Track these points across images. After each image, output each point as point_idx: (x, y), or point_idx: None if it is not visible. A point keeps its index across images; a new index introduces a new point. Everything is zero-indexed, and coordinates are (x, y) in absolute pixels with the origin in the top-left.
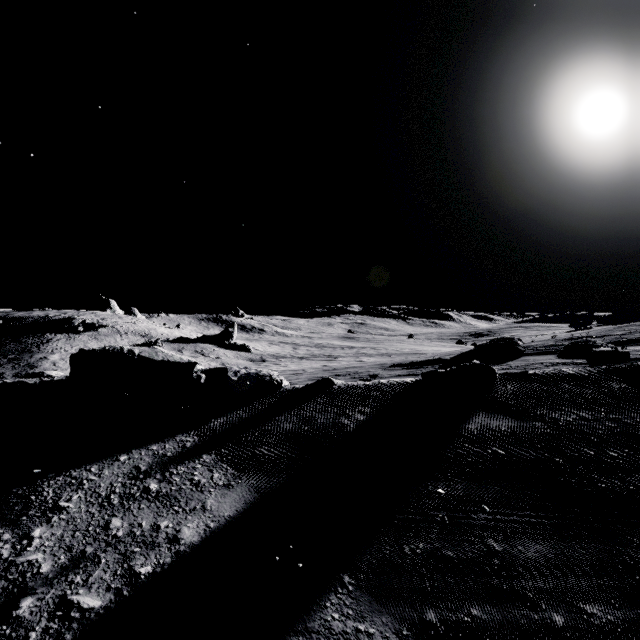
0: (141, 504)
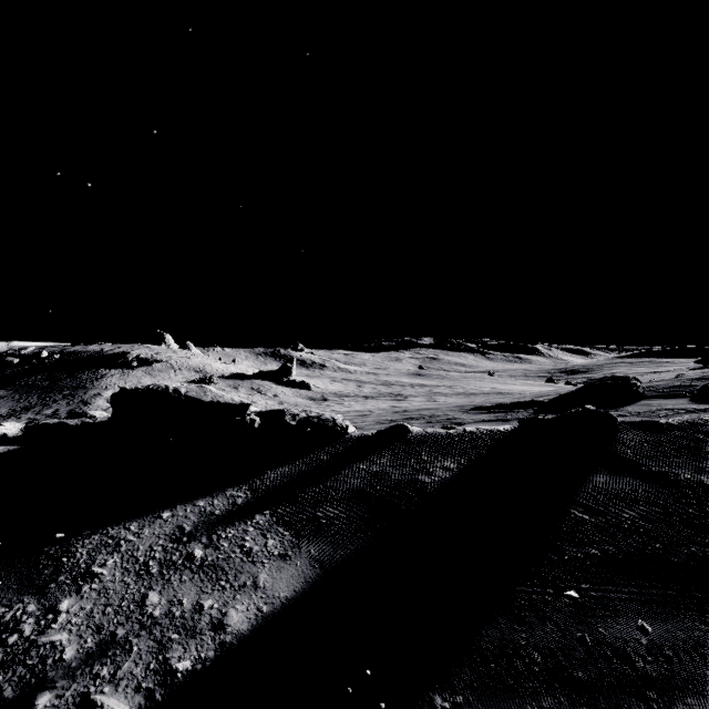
0: (183, 575)
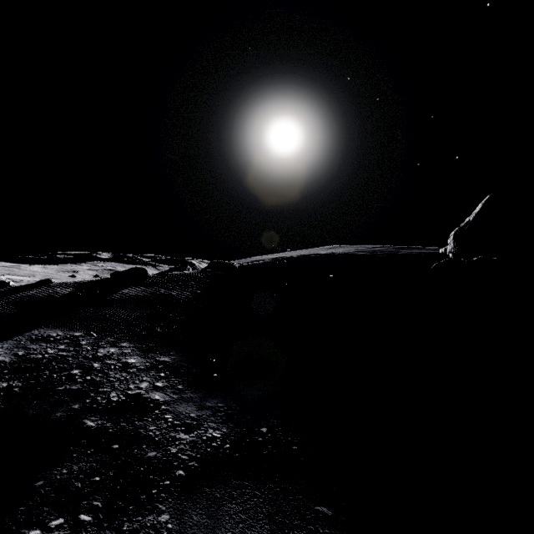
0: None
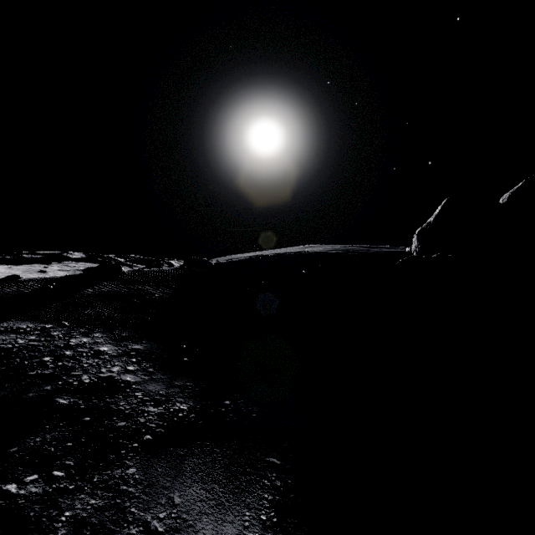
0: None
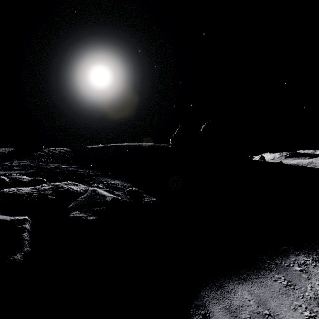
0: None
